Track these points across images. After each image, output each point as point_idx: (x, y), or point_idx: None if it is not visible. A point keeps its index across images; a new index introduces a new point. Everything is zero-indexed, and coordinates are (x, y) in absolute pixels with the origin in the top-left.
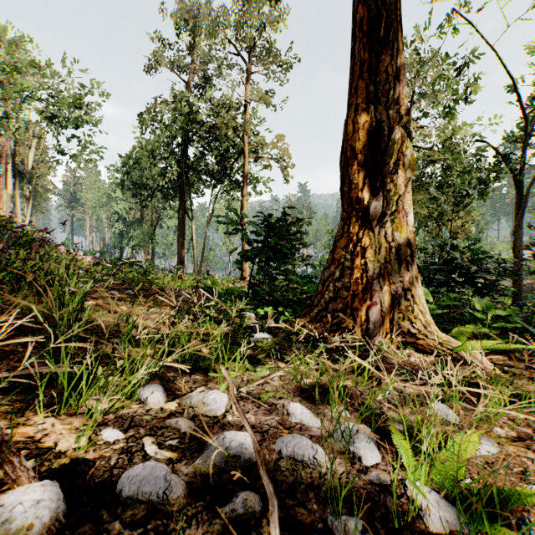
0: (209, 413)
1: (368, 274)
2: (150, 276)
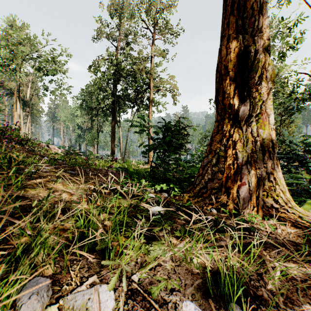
0: None
1: (238, 161)
2: (91, 161)
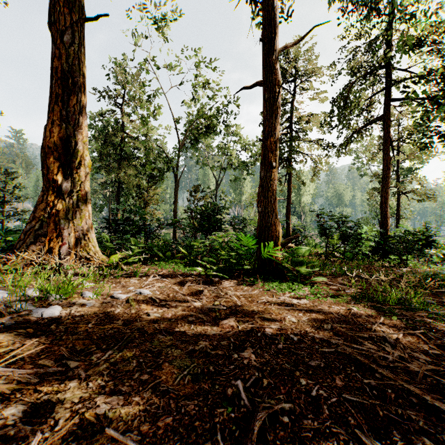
0: None
1: (61, 226)
2: None
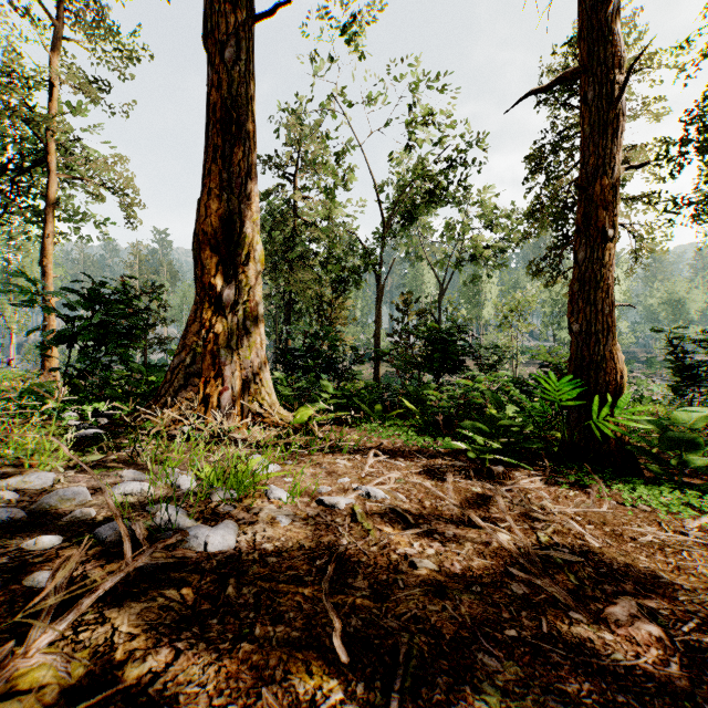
0: (34, 488)
1: (221, 360)
2: None
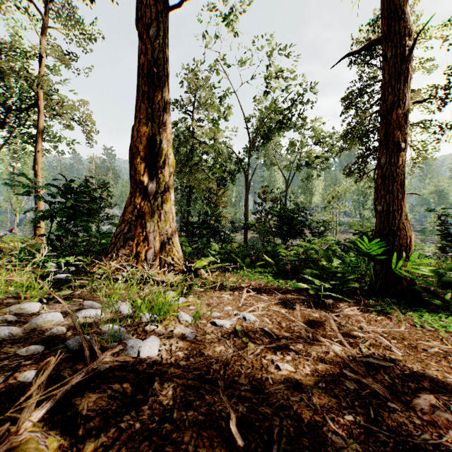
0: (27, 312)
1: (147, 230)
2: None
